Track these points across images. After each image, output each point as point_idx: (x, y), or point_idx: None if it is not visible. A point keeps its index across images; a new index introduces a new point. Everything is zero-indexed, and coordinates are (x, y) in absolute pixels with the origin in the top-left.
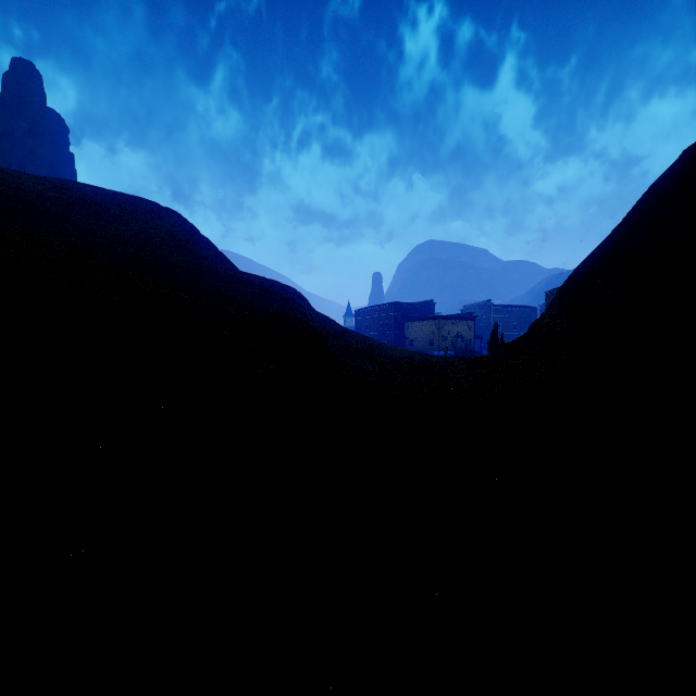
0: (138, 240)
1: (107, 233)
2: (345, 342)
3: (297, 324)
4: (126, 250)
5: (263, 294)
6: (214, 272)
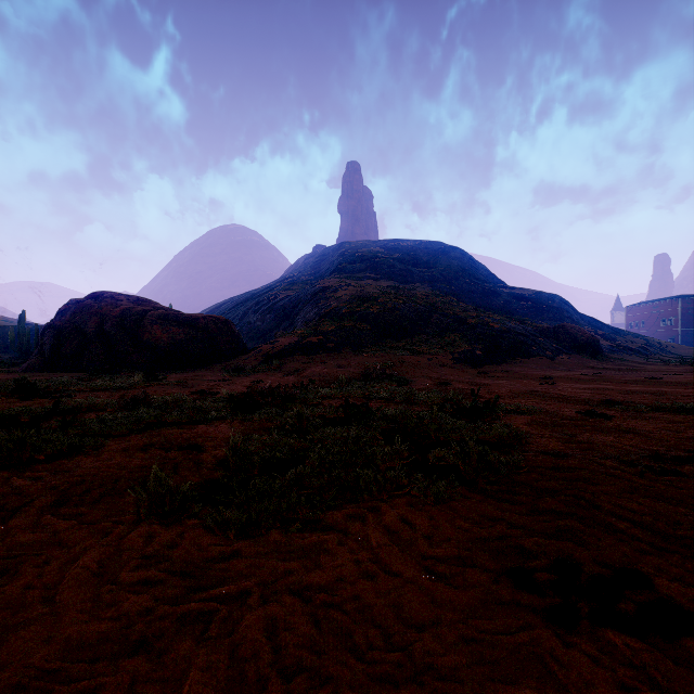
0: (446, 278)
1: (430, 276)
2: (613, 341)
3: (577, 332)
4: (444, 287)
5: (534, 305)
6: (495, 292)
